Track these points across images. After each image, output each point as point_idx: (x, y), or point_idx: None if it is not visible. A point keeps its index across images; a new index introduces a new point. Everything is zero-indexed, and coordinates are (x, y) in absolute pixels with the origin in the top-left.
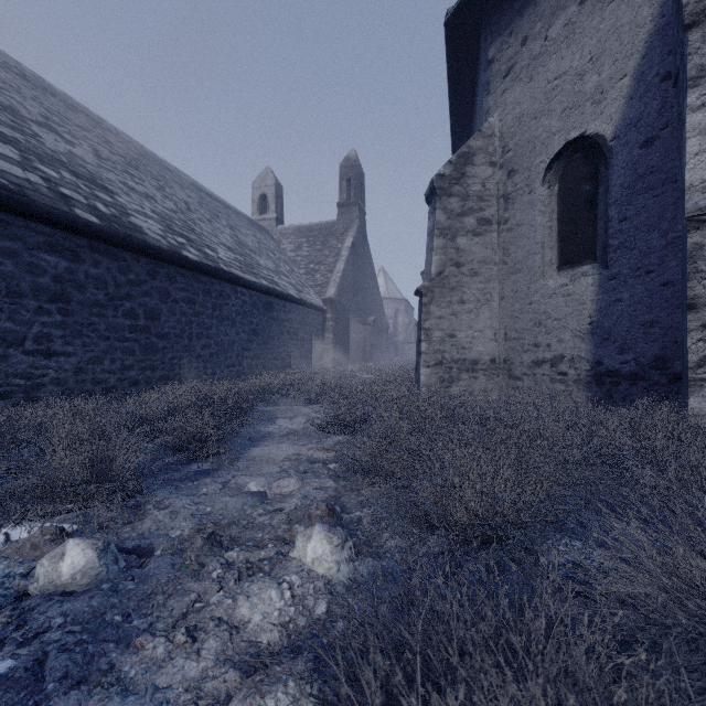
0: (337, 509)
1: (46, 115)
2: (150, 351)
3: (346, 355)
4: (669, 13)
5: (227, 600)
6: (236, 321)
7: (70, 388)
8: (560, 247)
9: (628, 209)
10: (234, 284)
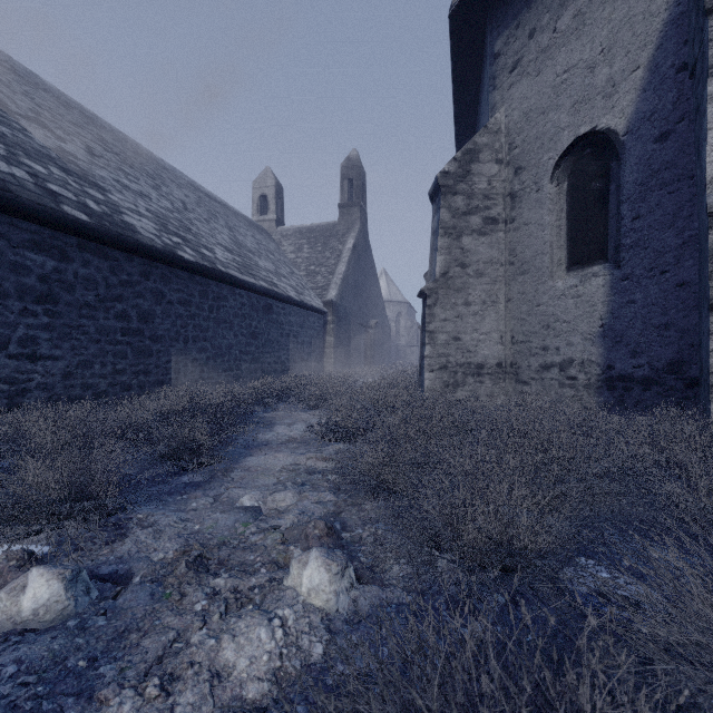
0: (336, 526)
1: (37, 110)
2: (143, 354)
3: (348, 359)
4: (685, 1)
5: (210, 641)
6: (234, 324)
7: (57, 394)
8: (570, 247)
9: (641, 206)
10: (232, 285)
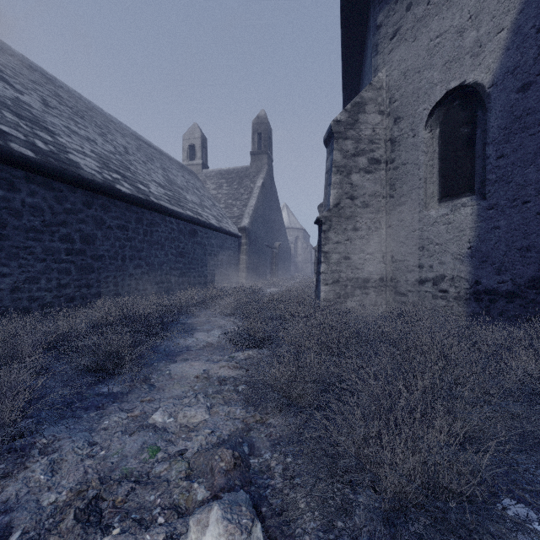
0: (244, 449)
1: (0, 68)
2: (86, 271)
3: (258, 273)
4: None
5: None
6: (165, 245)
7: (5, 306)
8: (441, 182)
9: (505, 147)
10: (163, 214)
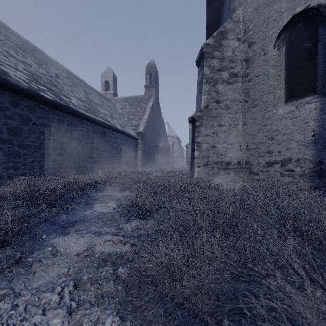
0: None
1: None
2: (13, 156)
3: (149, 162)
4: None
5: None
6: (82, 140)
7: None
8: (287, 87)
9: None
10: (80, 118)
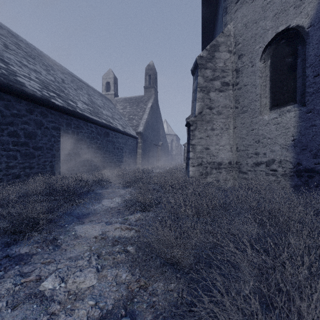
0: None
1: None
2: (28, 157)
3: (148, 160)
4: None
5: None
6: (87, 141)
7: None
8: (272, 96)
9: None
10: (86, 121)
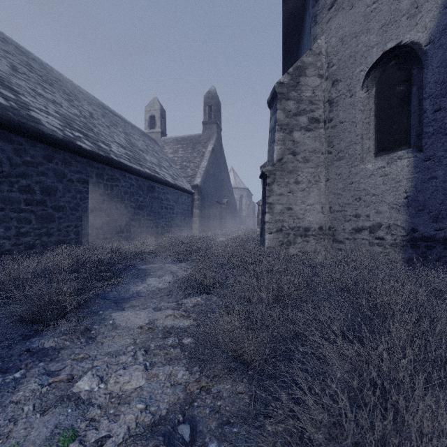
0: (184, 434)
1: None
2: (46, 220)
3: (208, 224)
4: None
5: None
6: (125, 199)
7: None
8: (377, 137)
9: (442, 100)
10: (123, 170)
